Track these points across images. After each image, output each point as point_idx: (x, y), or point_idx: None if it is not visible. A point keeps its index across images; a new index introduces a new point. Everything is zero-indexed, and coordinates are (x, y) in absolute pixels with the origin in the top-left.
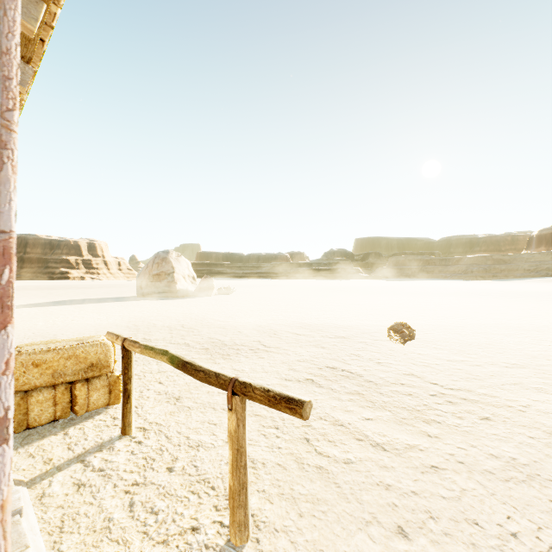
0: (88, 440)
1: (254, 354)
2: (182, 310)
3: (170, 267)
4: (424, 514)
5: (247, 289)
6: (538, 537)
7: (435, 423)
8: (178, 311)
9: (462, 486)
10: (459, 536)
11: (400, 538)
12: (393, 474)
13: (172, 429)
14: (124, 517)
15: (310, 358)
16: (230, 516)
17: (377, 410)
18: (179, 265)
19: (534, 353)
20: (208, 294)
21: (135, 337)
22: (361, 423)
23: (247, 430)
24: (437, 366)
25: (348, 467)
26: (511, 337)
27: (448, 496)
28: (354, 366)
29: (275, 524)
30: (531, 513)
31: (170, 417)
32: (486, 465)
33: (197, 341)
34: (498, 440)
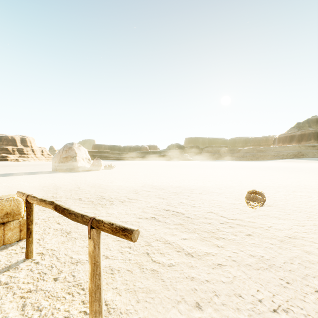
0: (0, 264)
1: (122, 204)
2: (80, 179)
3: (74, 153)
4: (212, 293)
5: (122, 166)
6: (273, 301)
7: (222, 239)
8: (77, 179)
9: (234, 274)
10: (230, 305)
11: (197, 310)
12: (196, 271)
13: (62, 253)
14: (17, 315)
15: (155, 205)
16: (89, 307)
17: (190, 233)
18: (80, 151)
19: (275, 198)
20: (98, 169)
21: (47, 196)
22: (181, 241)
23: (111, 250)
24: (225, 207)
25: (170, 269)
26: (264, 190)
27: (226, 281)
28: (179, 208)
29: (121, 309)
30: (270, 287)
31: (61, 244)
32: (247, 261)
33: (87, 197)
34: (255, 246)
